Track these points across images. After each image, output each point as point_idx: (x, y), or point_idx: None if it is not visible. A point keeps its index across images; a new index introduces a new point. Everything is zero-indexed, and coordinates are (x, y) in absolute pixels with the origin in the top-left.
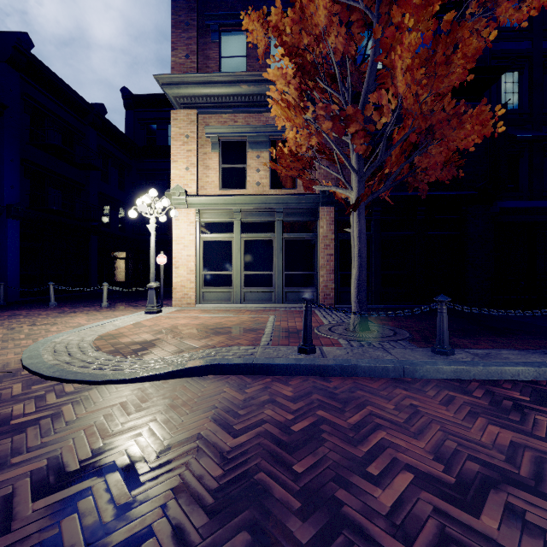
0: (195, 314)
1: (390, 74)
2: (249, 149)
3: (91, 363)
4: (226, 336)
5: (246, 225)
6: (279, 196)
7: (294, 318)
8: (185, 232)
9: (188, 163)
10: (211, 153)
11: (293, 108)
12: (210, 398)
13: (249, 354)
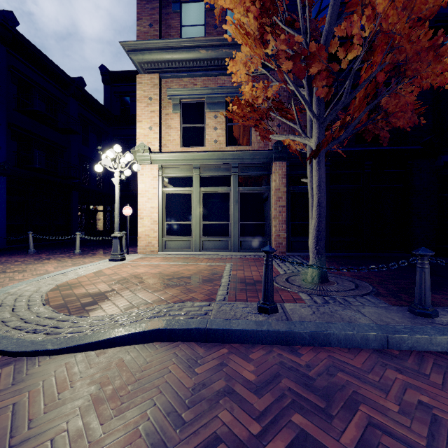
0: (156, 261)
1: (360, 1)
2: (208, 110)
3: (29, 323)
4: (182, 288)
5: (204, 179)
6: (234, 152)
7: (249, 266)
8: (149, 185)
9: (151, 123)
10: (173, 114)
11: (252, 39)
12: (149, 384)
13: (204, 313)
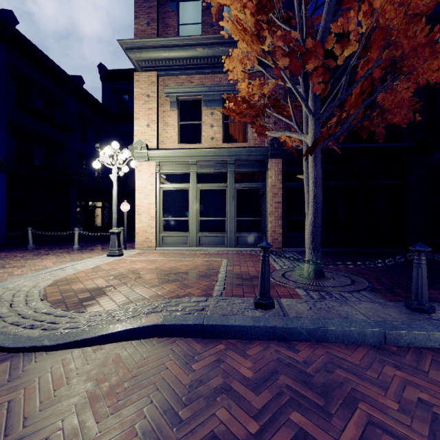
0: (153, 257)
1: None
2: (204, 107)
3: (26, 318)
4: (179, 283)
5: (201, 175)
6: (231, 148)
7: (246, 262)
8: (147, 182)
9: (149, 120)
10: (170, 111)
11: (249, 35)
12: (146, 381)
13: (200, 309)
